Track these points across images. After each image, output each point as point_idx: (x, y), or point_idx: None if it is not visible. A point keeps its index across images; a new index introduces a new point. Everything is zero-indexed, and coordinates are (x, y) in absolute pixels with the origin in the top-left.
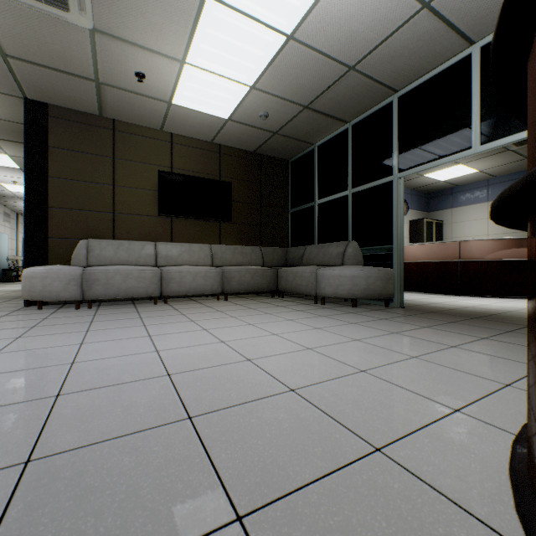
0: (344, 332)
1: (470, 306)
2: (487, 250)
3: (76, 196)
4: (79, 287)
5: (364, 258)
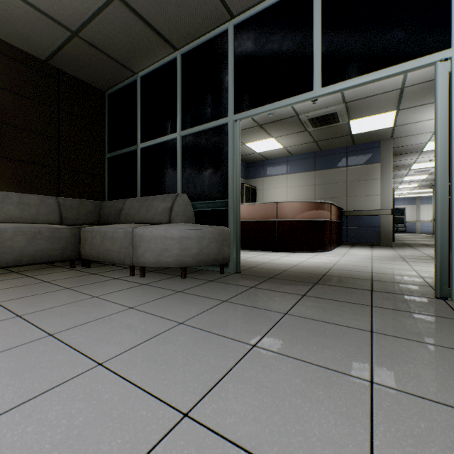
0: (159, 373)
1: (295, 264)
2: (297, 211)
3: None
4: None
5: (196, 214)
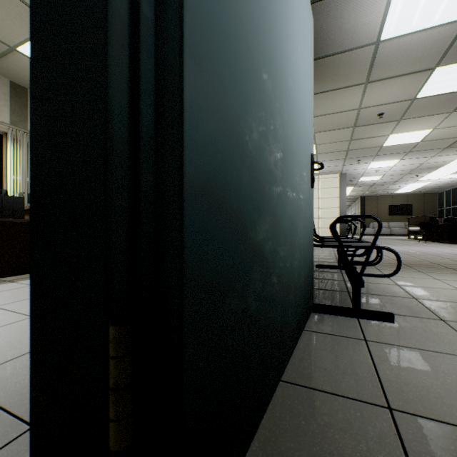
0: None
1: None
2: None
3: (369, 213)
4: (373, 232)
5: None
